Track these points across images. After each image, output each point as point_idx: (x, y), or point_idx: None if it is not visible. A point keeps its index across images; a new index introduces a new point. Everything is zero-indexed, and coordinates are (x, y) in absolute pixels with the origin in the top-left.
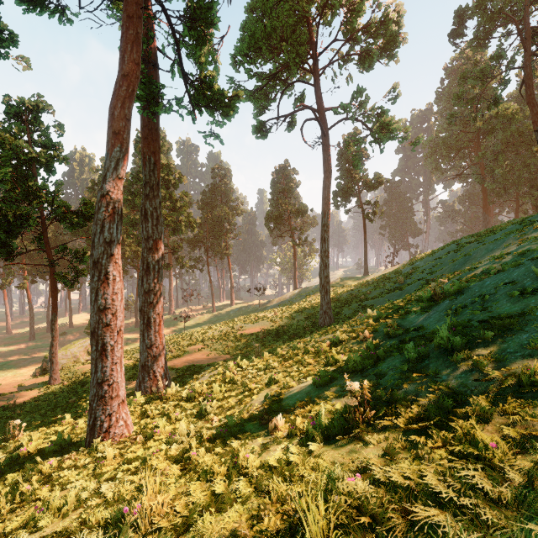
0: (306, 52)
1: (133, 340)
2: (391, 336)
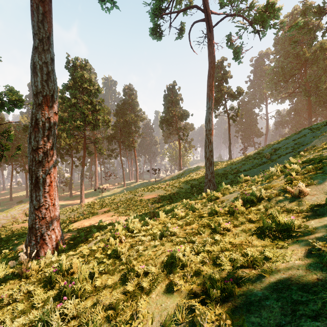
0: None
1: (65, 205)
2: None
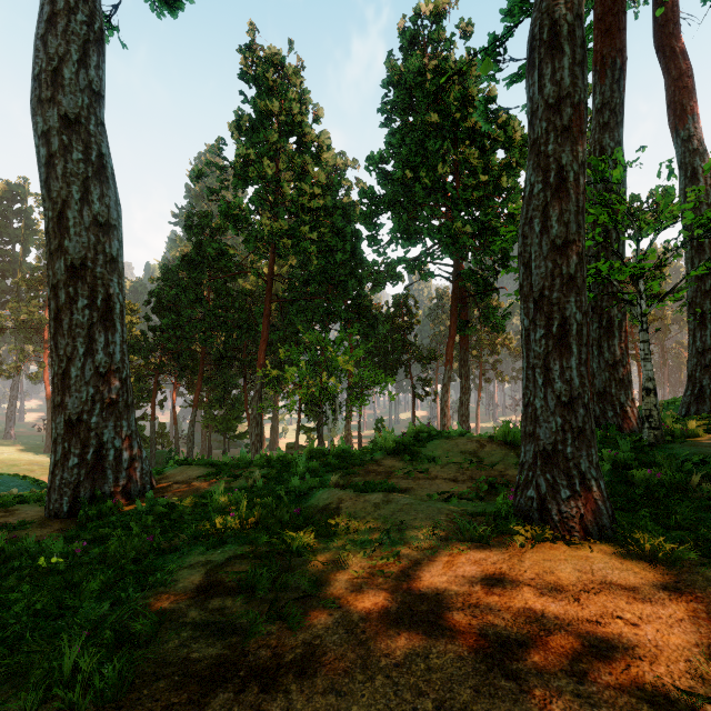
0: None
1: None
2: None
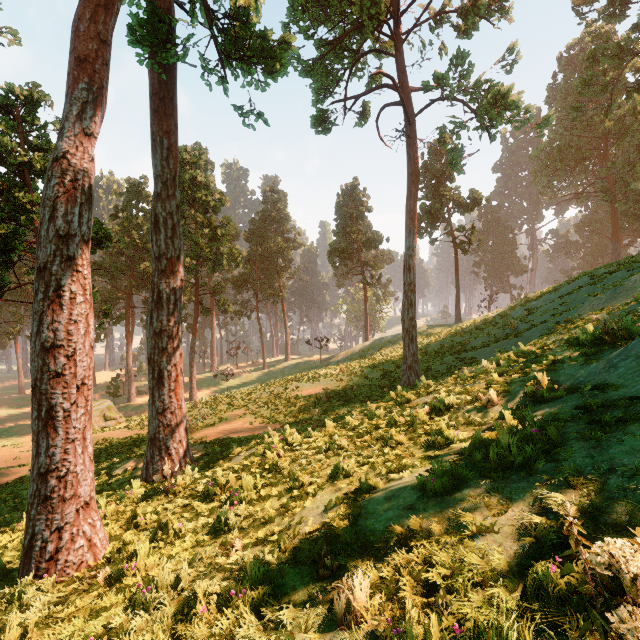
0: (384, 7)
1: None
2: (540, 399)
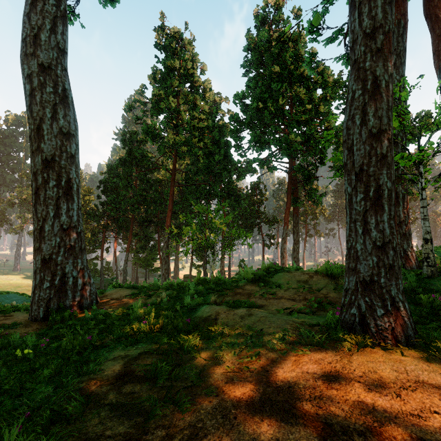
0: None
1: None
2: None
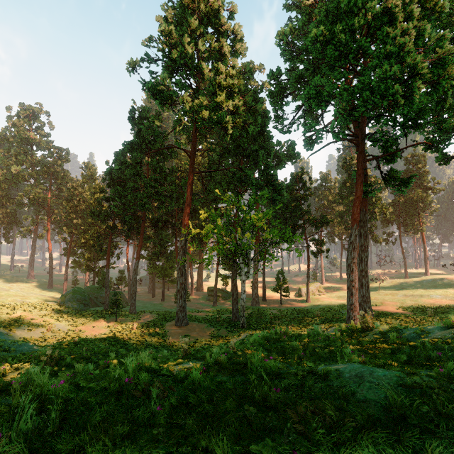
0: None
1: (340, 288)
2: None
